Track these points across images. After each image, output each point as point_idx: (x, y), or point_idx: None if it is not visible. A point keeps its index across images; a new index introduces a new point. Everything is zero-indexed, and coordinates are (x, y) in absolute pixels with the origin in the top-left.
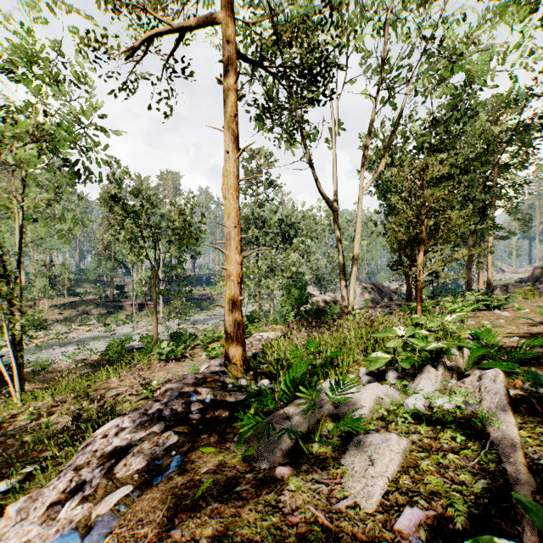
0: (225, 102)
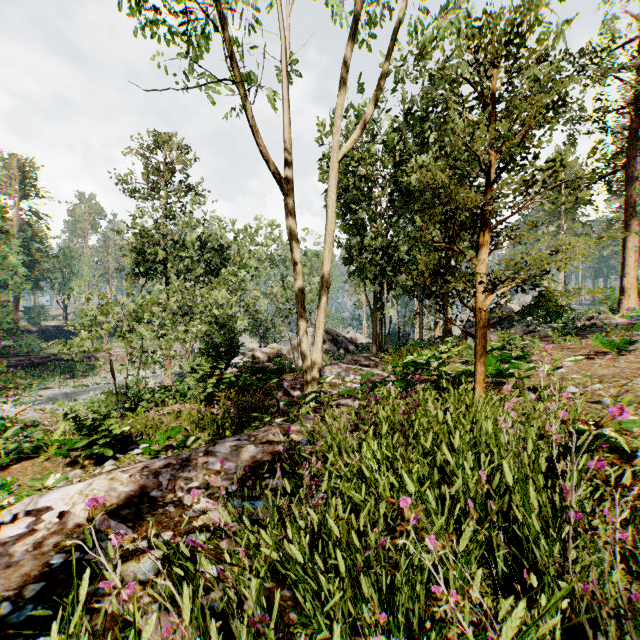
0: None
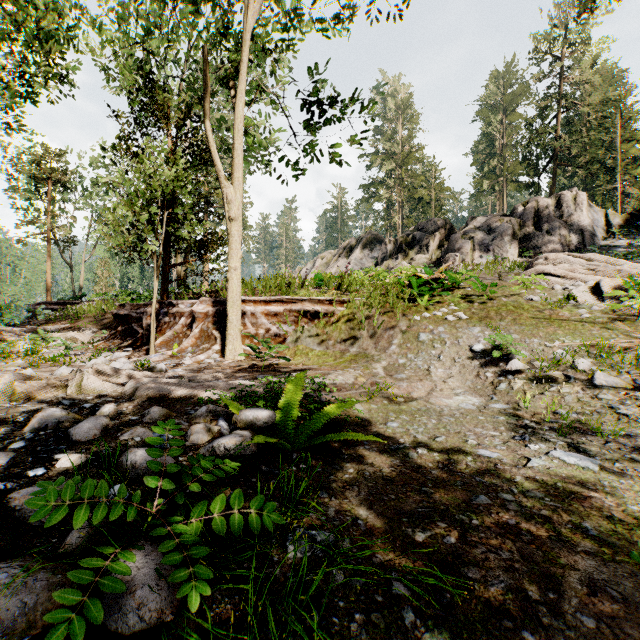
0: (48, 250)
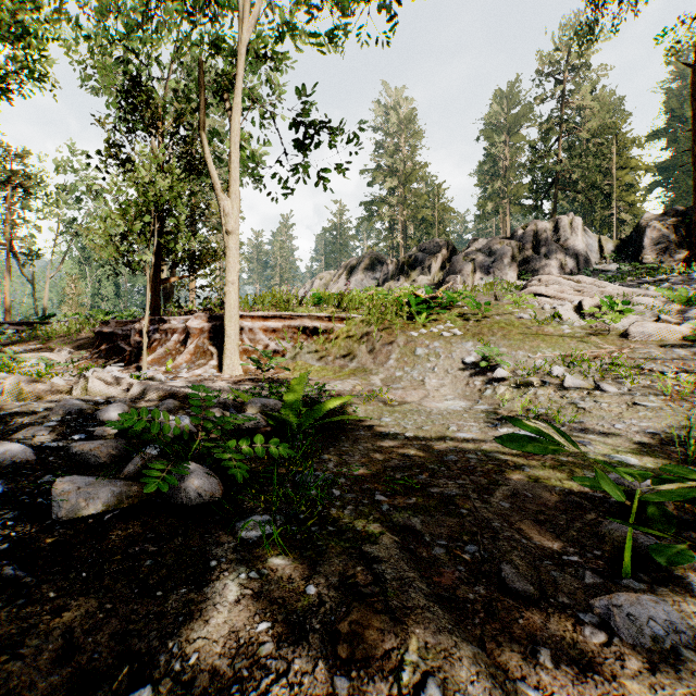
0: (8, 264)
